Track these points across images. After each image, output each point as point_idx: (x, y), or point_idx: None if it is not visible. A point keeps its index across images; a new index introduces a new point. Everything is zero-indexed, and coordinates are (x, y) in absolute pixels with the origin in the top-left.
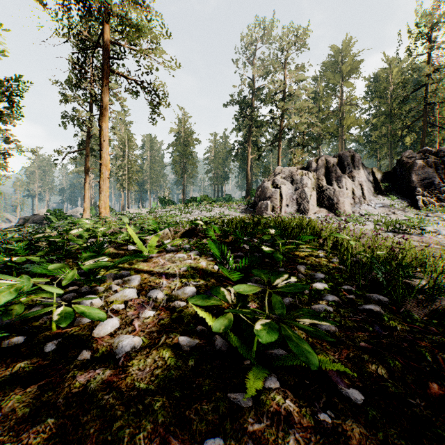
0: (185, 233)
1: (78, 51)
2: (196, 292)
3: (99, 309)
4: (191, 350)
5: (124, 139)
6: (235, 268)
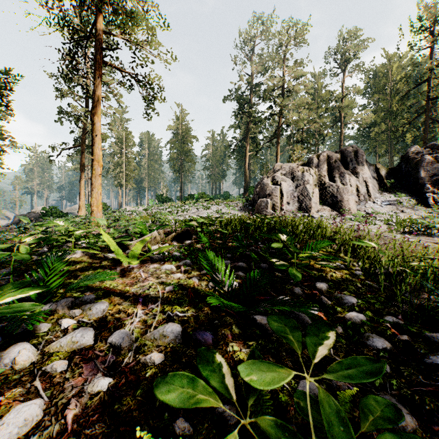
0: (177, 236)
1: (69, 41)
2: (181, 333)
3: (25, 371)
4: None
5: (121, 136)
6: (236, 287)
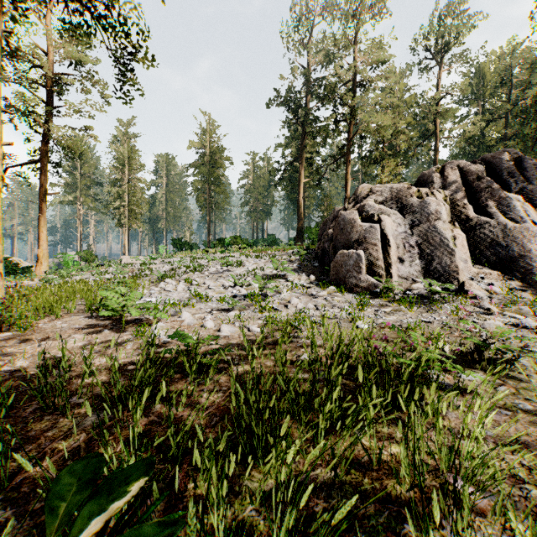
0: None
1: None
2: None
3: None
4: None
5: (122, 155)
6: None
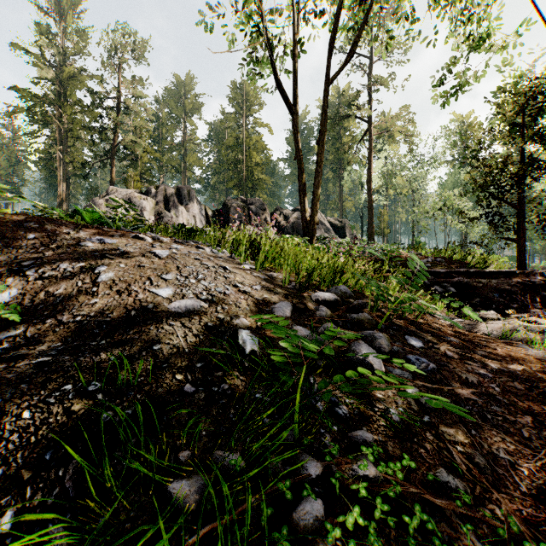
0: None
1: None
2: None
3: None
4: None
5: None
6: None
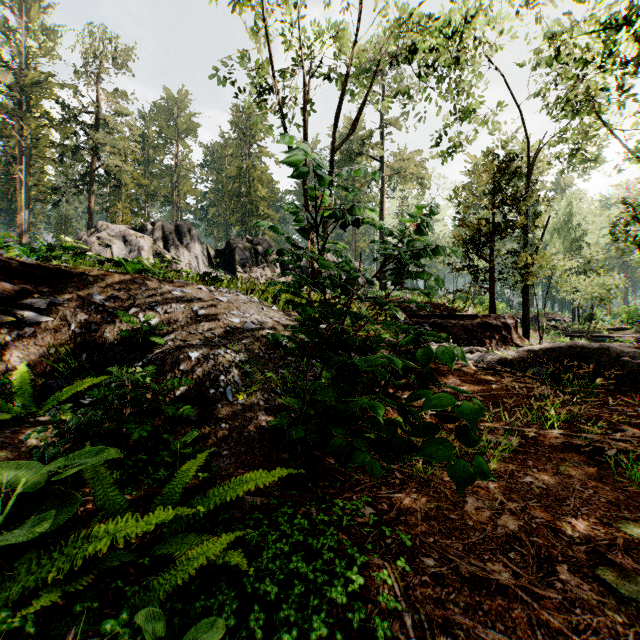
0: None
1: None
2: None
3: None
4: None
5: None
6: None
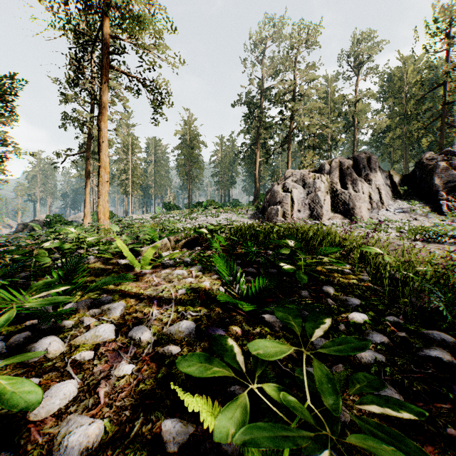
0: (187, 243)
1: (76, 46)
2: (195, 329)
3: (57, 359)
4: (181, 451)
5: (127, 142)
6: (246, 290)
